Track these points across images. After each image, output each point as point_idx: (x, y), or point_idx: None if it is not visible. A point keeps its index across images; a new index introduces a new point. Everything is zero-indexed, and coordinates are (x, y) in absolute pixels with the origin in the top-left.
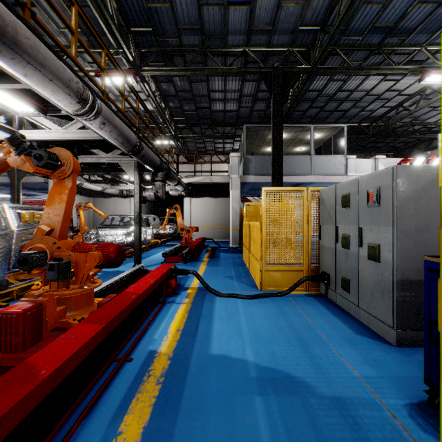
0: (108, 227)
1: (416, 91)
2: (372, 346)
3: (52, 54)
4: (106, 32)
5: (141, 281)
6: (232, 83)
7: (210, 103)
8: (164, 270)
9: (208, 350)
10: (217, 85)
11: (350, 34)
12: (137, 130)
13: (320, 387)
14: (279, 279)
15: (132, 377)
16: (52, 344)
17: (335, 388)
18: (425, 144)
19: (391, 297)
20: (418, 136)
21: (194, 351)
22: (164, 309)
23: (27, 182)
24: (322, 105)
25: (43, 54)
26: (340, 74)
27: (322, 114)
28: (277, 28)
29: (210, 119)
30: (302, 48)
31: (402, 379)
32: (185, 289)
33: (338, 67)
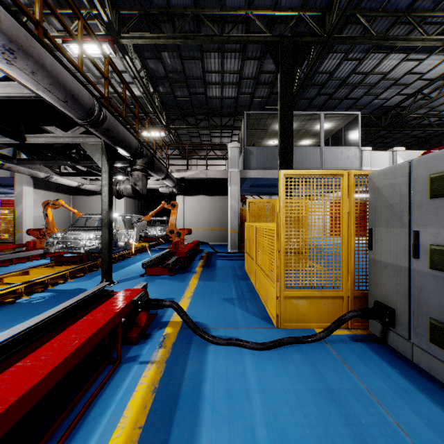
0: (79, 229)
1: (439, 75)
2: None
3: None
4: None
5: (53, 344)
6: (230, 62)
7: (205, 88)
8: (119, 305)
9: None
10: (213, 65)
11: None
12: (106, 100)
13: None
14: (305, 310)
15: None
16: None
17: None
18: (437, 139)
19: None
20: (434, 129)
21: None
22: (113, 379)
23: None
24: (331, 91)
25: None
26: (356, 51)
27: (330, 103)
28: None
29: (205, 108)
30: (315, 13)
31: None
32: (162, 325)
33: (358, 36)
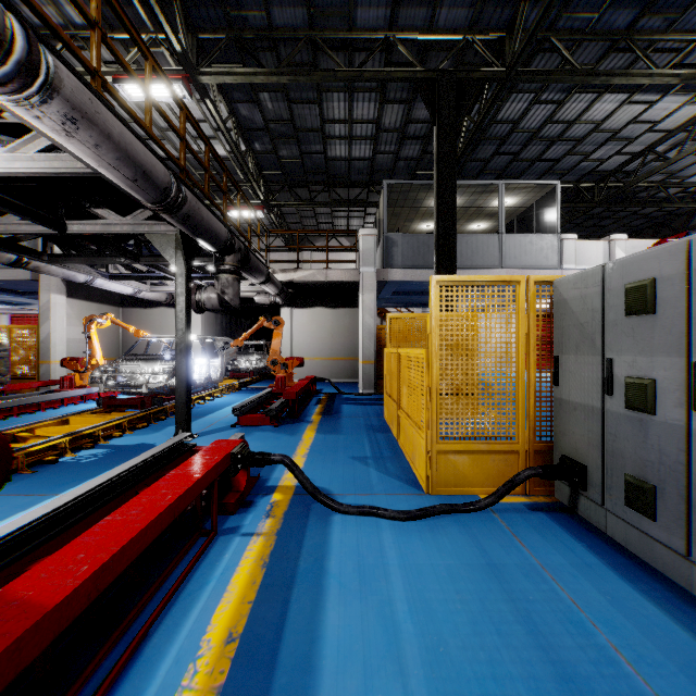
0: (138, 359)
1: (680, 124)
2: None
3: None
4: None
5: (142, 499)
6: (363, 107)
7: (324, 145)
8: (214, 458)
9: None
10: (336, 111)
11: (578, 8)
12: (182, 171)
13: None
14: (467, 470)
15: None
16: None
17: None
18: (681, 221)
19: None
20: (675, 205)
21: None
22: (209, 553)
23: (2, 279)
24: (516, 149)
25: None
26: (552, 90)
27: (515, 166)
28: None
29: (325, 175)
30: (489, 36)
31: None
32: (268, 490)
33: (554, 70)
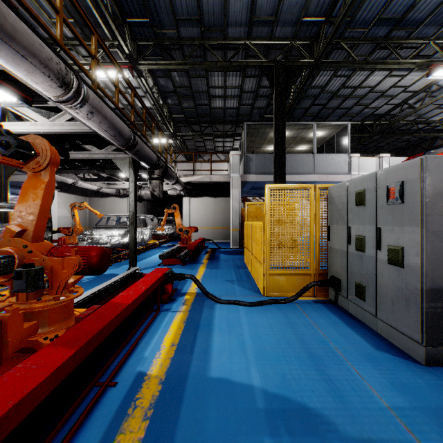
0: (103, 228)
1: (422, 88)
2: (397, 365)
3: (25, 27)
4: (100, 23)
5: (132, 288)
6: (232, 79)
7: (209, 100)
8: (159, 275)
9: (206, 371)
10: (216, 81)
11: (355, 26)
12: (132, 124)
13: (344, 422)
14: (284, 284)
15: (115, 409)
16: (3, 379)
17: (362, 424)
18: (428, 143)
19: (419, 308)
20: (422, 134)
21: (190, 373)
22: (158, 318)
23: (21, 181)
24: (324, 102)
25: (12, 24)
26: (344, 69)
27: (324, 111)
28: (280, 20)
29: (209, 117)
30: (305, 41)
31: (441, 411)
32: (182, 294)
33: (342, 61)
